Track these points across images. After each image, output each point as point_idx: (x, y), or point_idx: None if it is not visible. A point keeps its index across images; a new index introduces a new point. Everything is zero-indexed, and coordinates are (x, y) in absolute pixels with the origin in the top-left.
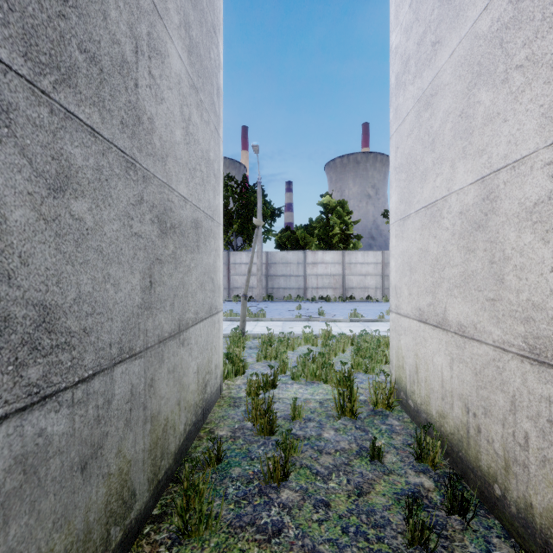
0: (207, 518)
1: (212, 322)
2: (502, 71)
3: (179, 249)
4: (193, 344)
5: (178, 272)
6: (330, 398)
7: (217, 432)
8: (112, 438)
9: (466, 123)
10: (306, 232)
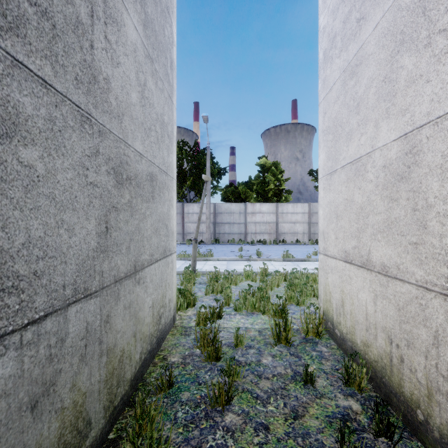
0: (157, 443)
1: (166, 263)
2: (425, 36)
3: (135, 198)
4: (148, 282)
5: (134, 219)
6: (267, 327)
7: (169, 358)
8: (66, 374)
9: (389, 86)
10: (246, 187)
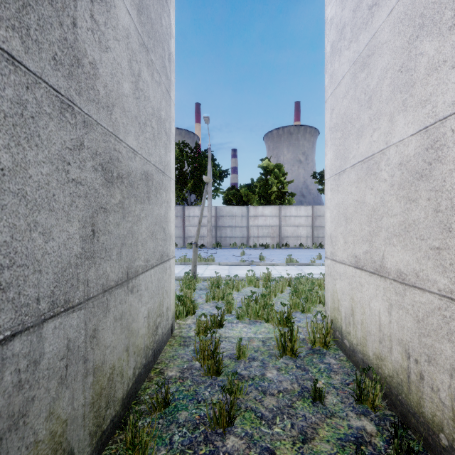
0: None
1: (163, 268)
2: (449, 17)
3: (127, 199)
4: (143, 290)
5: (126, 221)
6: (272, 337)
7: (166, 372)
8: (41, 401)
9: (406, 76)
10: (248, 190)
